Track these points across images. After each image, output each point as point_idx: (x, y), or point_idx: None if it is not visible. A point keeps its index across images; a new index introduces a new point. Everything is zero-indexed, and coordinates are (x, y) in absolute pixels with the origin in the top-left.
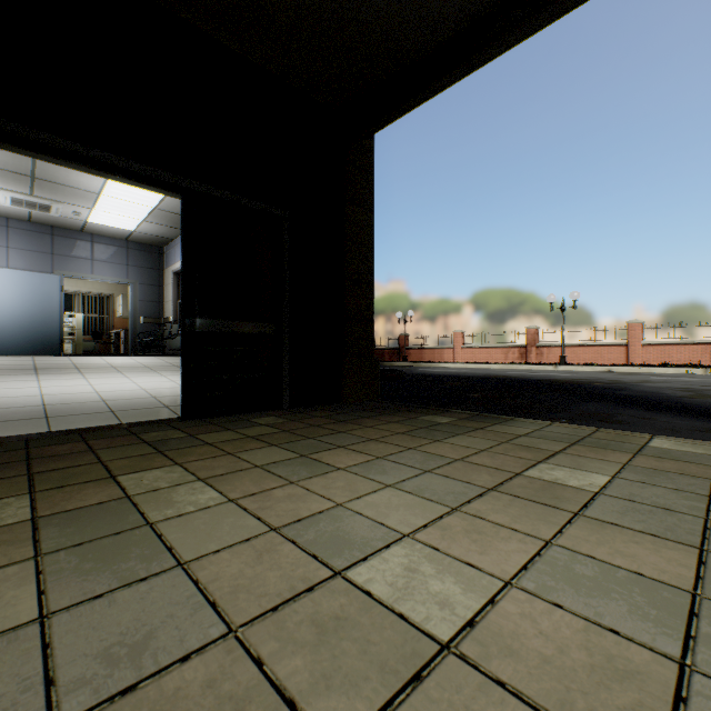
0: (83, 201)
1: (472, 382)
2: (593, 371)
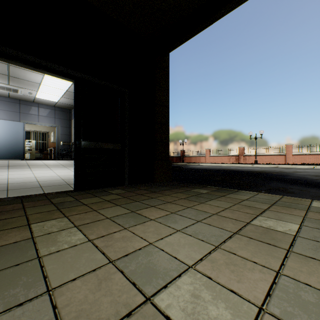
0: (33, 87)
1: (215, 172)
2: (270, 167)
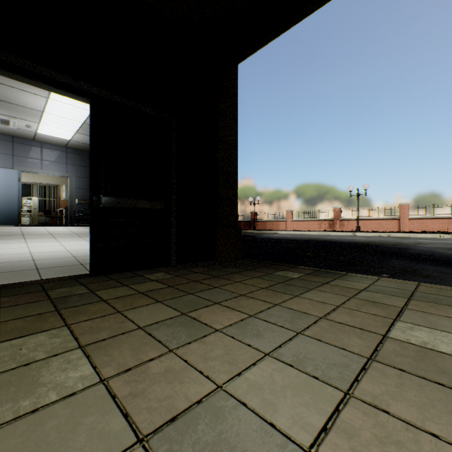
0: (32, 117)
1: (303, 244)
2: (379, 236)
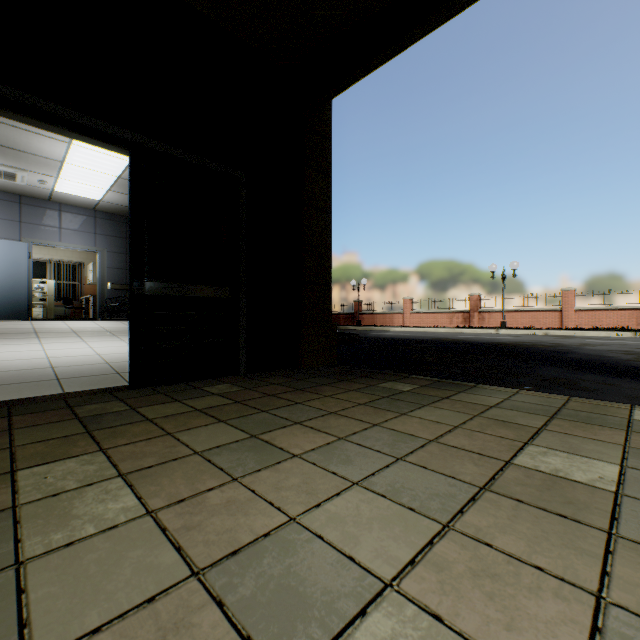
0: (48, 169)
1: (424, 345)
2: (532, 334)
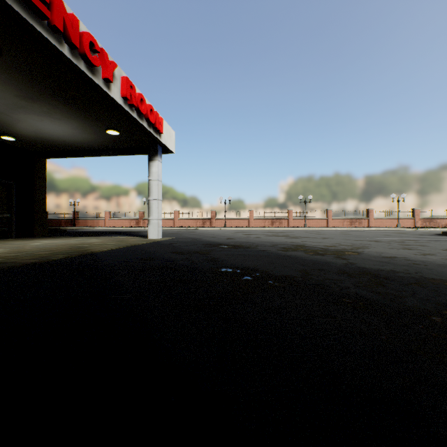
0: None
1: (94, 233)
2: None
